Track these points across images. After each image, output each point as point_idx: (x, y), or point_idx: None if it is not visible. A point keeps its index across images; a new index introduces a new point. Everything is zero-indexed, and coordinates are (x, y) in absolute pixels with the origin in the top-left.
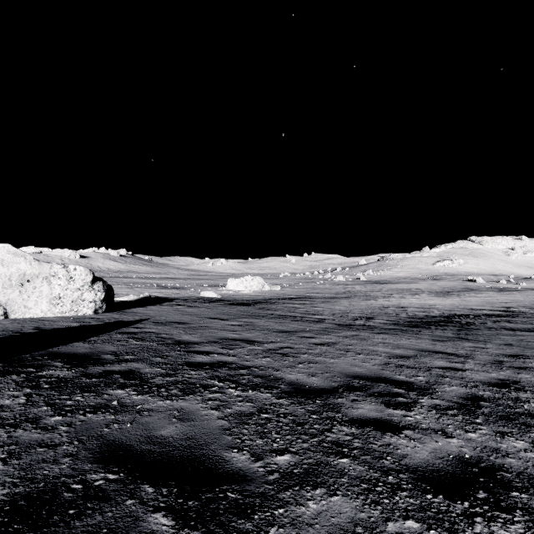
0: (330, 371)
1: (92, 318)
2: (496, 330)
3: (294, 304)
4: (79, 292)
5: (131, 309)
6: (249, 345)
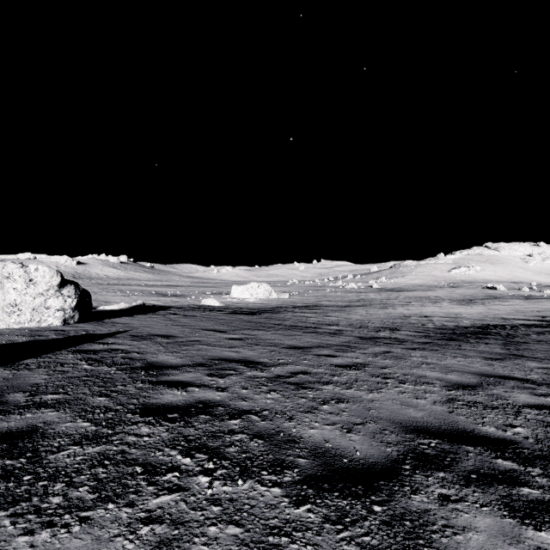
0: (375, 419)
1: (55, 330)
2: (548, 344)
3: (305, 313)
4: (42, 298)
5: (113, 319)
6: (250, 368)
